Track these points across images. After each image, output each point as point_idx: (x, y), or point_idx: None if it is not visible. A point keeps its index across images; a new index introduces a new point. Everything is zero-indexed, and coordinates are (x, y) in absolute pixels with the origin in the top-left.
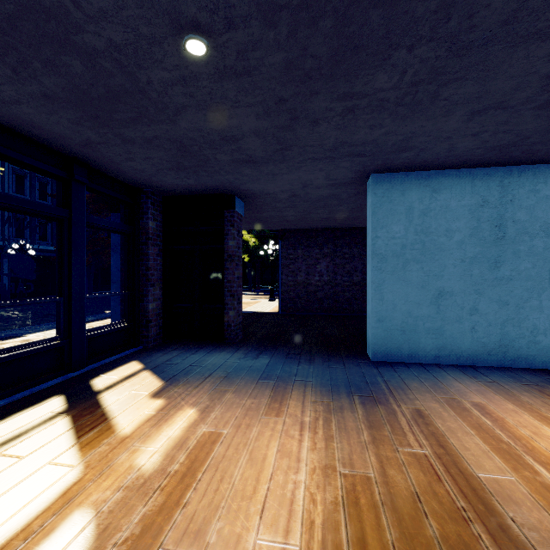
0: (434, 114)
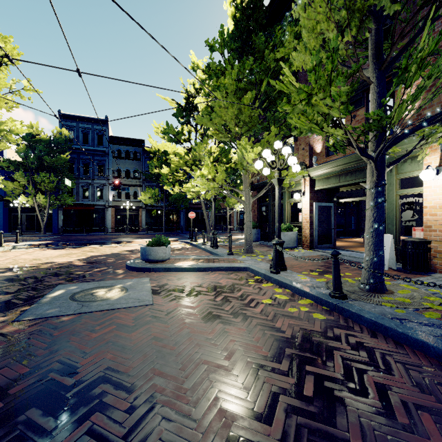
0: None
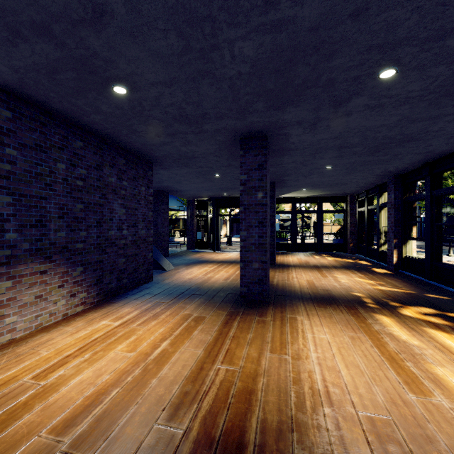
0: (149, 2)
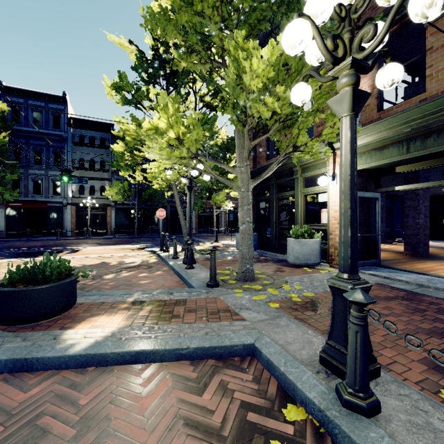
0: None
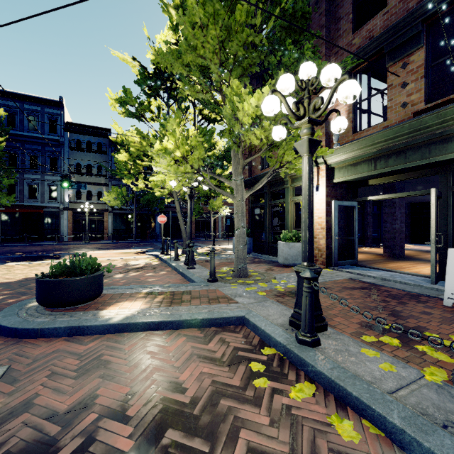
0: None
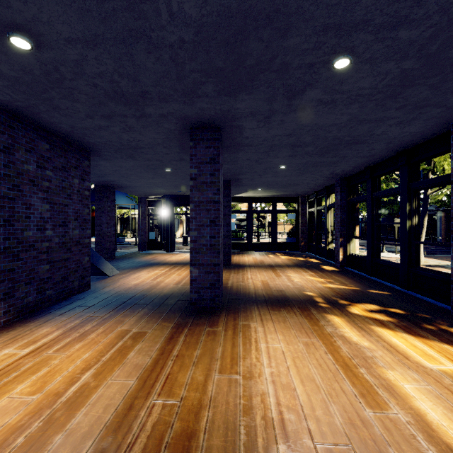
0: None
